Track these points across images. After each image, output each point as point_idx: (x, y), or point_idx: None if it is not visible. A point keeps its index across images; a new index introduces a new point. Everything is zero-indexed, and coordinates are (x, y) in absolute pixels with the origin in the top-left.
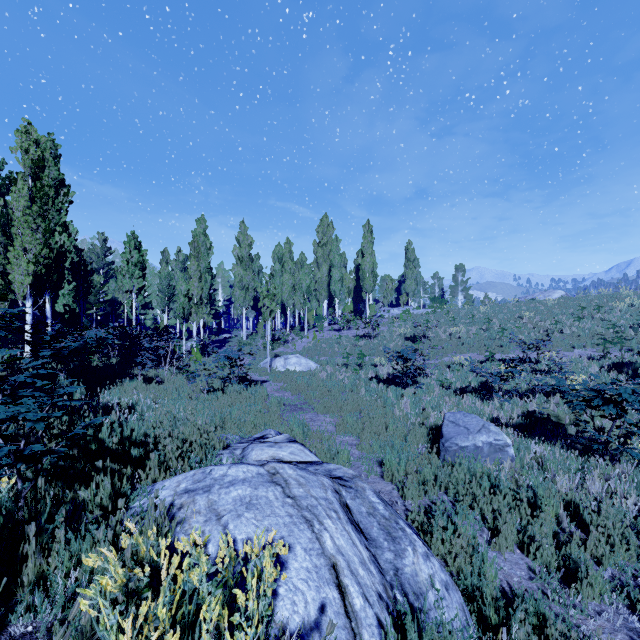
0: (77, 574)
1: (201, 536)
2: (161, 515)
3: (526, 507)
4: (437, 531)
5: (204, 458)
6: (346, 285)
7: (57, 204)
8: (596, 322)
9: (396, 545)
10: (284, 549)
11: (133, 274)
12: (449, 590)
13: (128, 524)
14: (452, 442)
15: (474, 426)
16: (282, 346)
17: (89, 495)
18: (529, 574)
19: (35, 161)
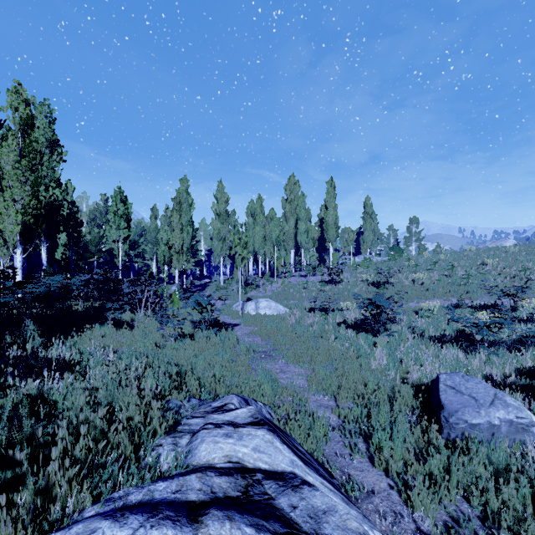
0: None
1: None
2: None
3: None
4: None
5: (126, 464)
6: (311, 235)
7: (52, 162)
8: None
9: None
10: None
11: (119, 225)
12: None
13: None
14: (459, 417)
15: (483, 395)
16: (254, 290)
17: None
18: None
19: (24, 118)
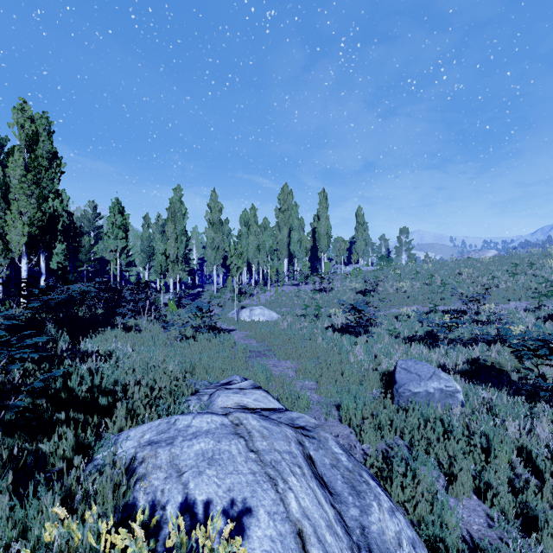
0: (19, 546)
1: (160, 496)
2: (122, 469)
3: (480, 453)
4: (396, 477)
5: (172, 405)
6: (304, 245)
7: (51, 174)
8: (529, 278)
9: (361, 500)
10: (243, 549)
11: (117, 235)
12: (416, 548)
13: (56, 510)
14: (405, 388)
15: (425, 373)
16: (248, 299)
17: (50, 448)
18: (487, 521)
19: (30, 135)
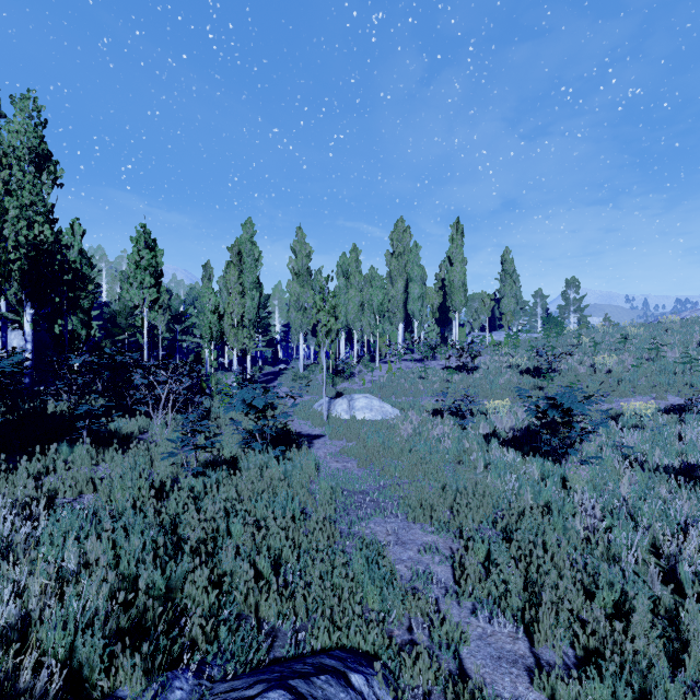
0: None
1: None
2: None
3: None
4: None
5: None
6: (429, 302)
7: (40, 186)
8: None
9: None
10: None
11: (142, 282)
12: None
13: None
14: None
15: None
16: (347, 381)
17: None
18: None
19: None
